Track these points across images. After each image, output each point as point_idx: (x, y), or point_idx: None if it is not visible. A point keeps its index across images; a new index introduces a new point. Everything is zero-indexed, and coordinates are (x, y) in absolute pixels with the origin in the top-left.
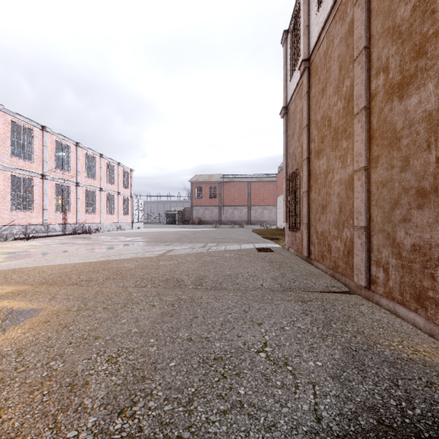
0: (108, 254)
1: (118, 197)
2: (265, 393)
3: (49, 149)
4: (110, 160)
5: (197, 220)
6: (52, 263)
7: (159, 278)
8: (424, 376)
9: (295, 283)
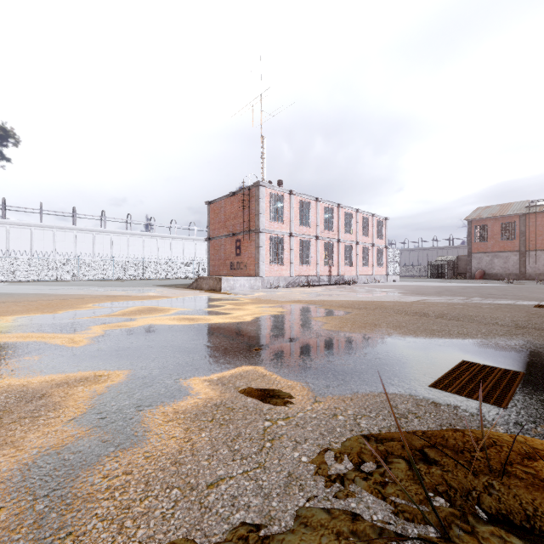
0: (371, 298)
1: (372, 249)
2: (446, 335)
3: (320, 215)
4: (364, 213)
5: (478, 273)
6: (338, 299)
7: (410, 311)
8: (543, 347)
9: (533, 325)
